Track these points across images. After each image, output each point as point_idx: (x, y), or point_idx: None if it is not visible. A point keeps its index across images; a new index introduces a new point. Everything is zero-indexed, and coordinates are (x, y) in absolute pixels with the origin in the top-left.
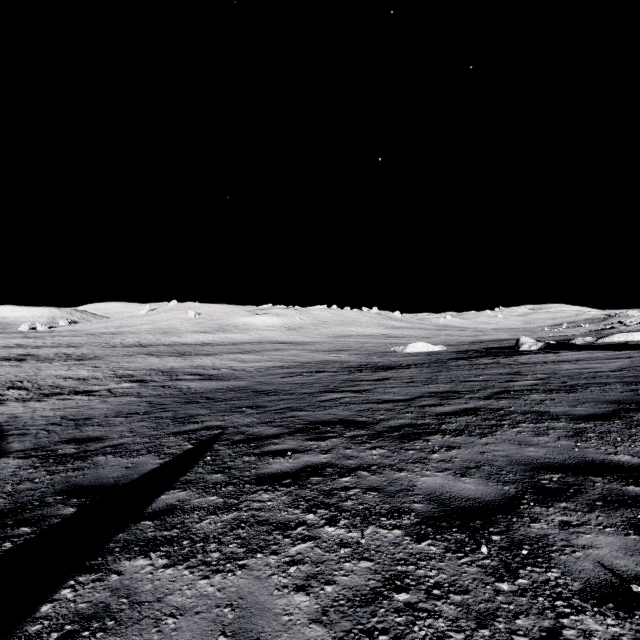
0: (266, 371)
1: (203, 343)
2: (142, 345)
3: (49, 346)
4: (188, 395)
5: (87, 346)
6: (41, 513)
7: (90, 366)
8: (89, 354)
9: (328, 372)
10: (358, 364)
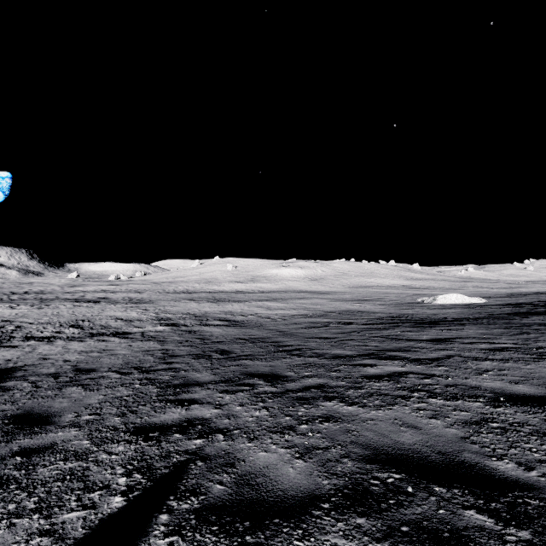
0: (290, 319)
1: (237, 291)
2: (189, 292)
3: (122, 291)
4: (206, 344)
5: (148, 292)
6: None
7: (141, 309)
8: (146, 298)
9: (357, 324)
10: (388, 315)
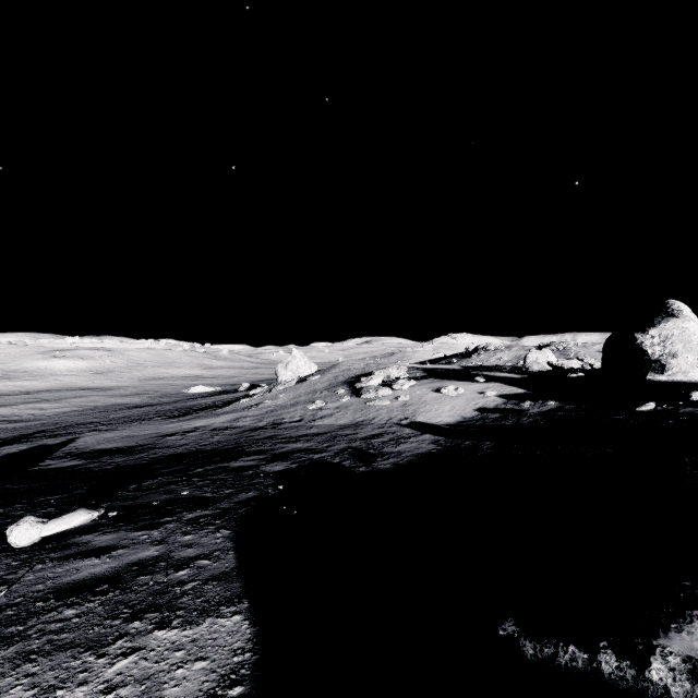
0: (63, 414)
1: None
2: None
3: None
4: (10, 429)
5: None
6: (8, 439)
7: None
8: None
9: (108, 411)
10: (135, 405)
